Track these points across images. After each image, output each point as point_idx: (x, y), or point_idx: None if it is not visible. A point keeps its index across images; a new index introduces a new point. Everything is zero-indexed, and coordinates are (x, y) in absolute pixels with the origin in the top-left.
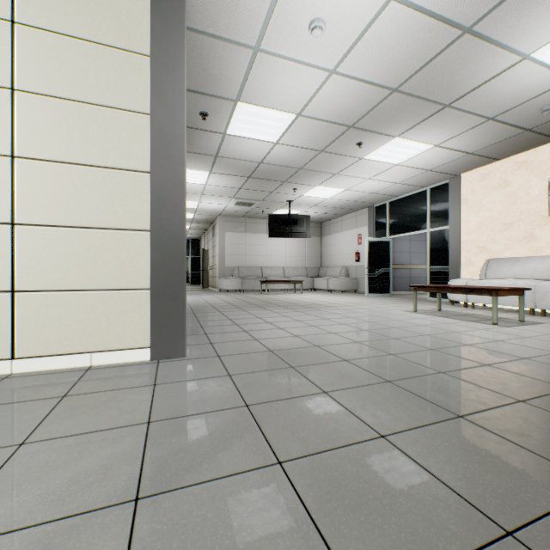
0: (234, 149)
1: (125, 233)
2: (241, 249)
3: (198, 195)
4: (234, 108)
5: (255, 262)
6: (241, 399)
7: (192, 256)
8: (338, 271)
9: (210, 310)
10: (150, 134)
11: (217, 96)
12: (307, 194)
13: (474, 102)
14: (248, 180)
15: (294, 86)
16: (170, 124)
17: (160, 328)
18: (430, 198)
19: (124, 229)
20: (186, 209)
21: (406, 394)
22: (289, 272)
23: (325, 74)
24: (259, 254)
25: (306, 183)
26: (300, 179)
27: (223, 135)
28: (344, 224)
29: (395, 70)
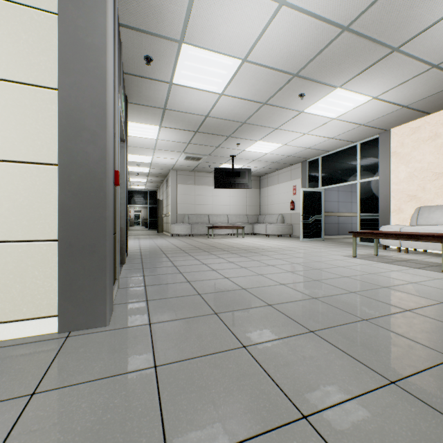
0: (181, 100)
1: (23, 166)
2: (191, 199)
3: (151, 150)
4: (178, 52)
5: (203, 210)
6: (160, 442)
7: (149, 205)
8: (275, 218)
9: (158, 255)
10: (59, 38)
11: (160, 36)
12: (249, 149)
13: (424, 45)
14: (196, 134)
15: (240, 22)
16: (86, 28)
17: (72, 291)
18: (361, 152)
19: (21, 161)
20: (142, 163)
21: (442, 421)
22: (232, 219)
23: (274, 5)
24: (207, 204)
25: (248, 138)
26: (243, 133)
27: (170, 85)
28: (280, 177)
29: (350, 1)
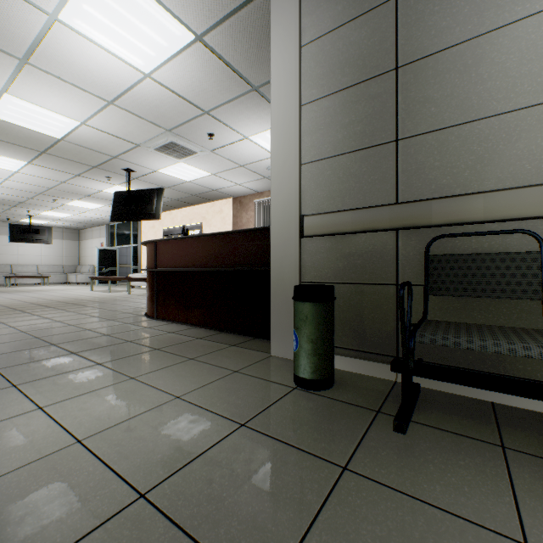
0: None
1: None
2: None
3: None
4: None
5: (4, 260)
6: None
7: None
8: (88, 268)
9: None
10: None
11: None
12: (44, 214)
13: (101, 197)
14: None
15: None
16: None
17: None
18: (133, 226)
19: None
20: None
21: None
22: (44, 269)
23: (3, 179)
24: (10, 254)
25: (36, 209)
26: (28, 206)
27: None
28: (94, 234)
29: (44, 184)
